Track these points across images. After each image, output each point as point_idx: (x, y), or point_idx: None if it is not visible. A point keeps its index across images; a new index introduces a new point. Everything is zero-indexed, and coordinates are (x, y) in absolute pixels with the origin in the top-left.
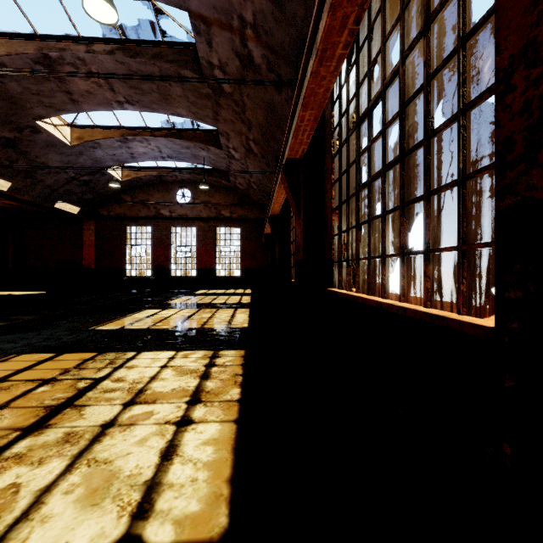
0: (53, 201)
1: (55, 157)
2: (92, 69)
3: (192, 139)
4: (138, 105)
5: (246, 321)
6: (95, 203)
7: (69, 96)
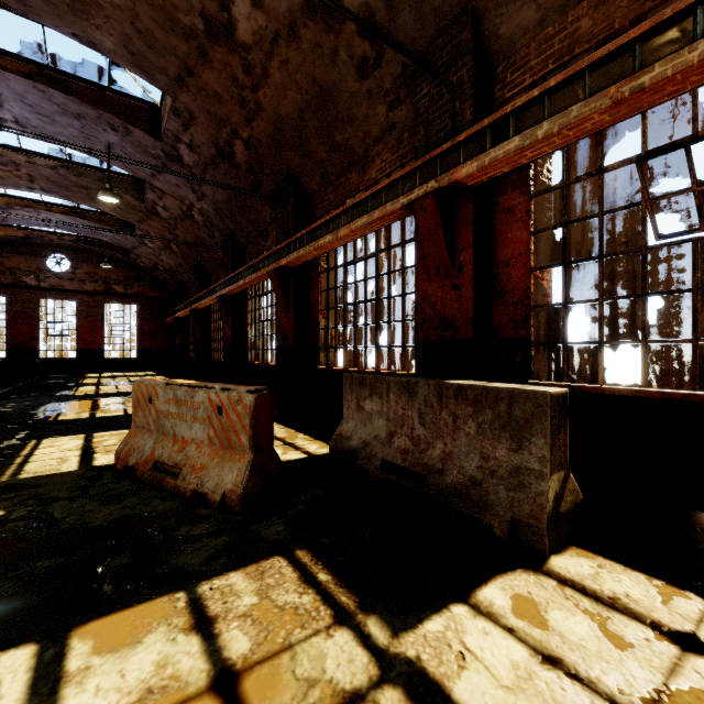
0: None
1: None
2: (21, 169)
3: (99, 222)
4: (54, 194)
5: None
6: None
7: None
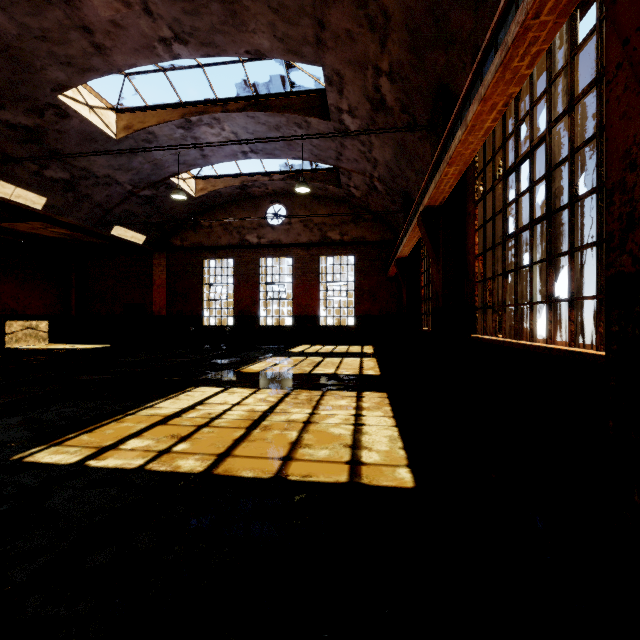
0: (109, 226)
1: (100, 159)
2: None
3: (282, 109)
4: (194, 43)
5: (399, 452)
6: (165, 229)
7: (89, 37)
